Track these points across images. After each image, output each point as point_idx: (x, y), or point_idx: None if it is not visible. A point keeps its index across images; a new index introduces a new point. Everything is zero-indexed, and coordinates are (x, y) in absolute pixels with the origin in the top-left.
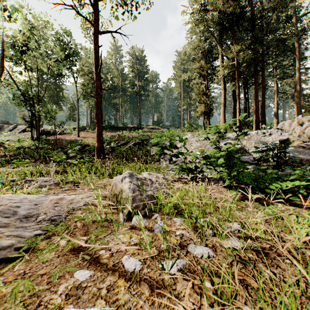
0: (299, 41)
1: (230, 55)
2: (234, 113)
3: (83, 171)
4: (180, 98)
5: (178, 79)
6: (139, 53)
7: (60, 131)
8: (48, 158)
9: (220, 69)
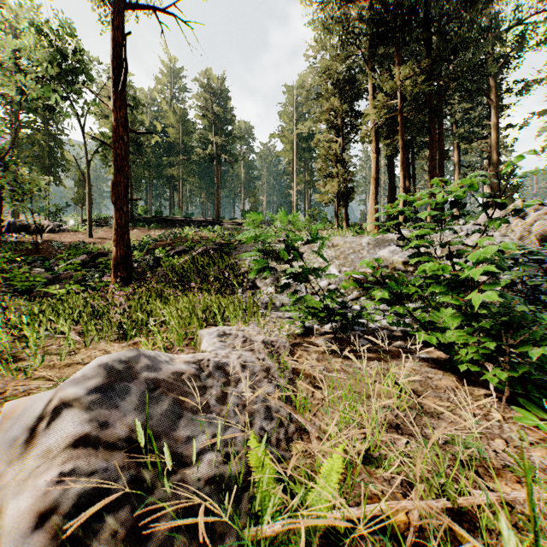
0: (497, 76)
1: (390, 85)
2: (391, 198)
3: (44, 320)
4: (292, 170)
5: (289, 137)
6: (216, 84)
7: (52, 226)
8: (6, 281)
9: (369, 112)
